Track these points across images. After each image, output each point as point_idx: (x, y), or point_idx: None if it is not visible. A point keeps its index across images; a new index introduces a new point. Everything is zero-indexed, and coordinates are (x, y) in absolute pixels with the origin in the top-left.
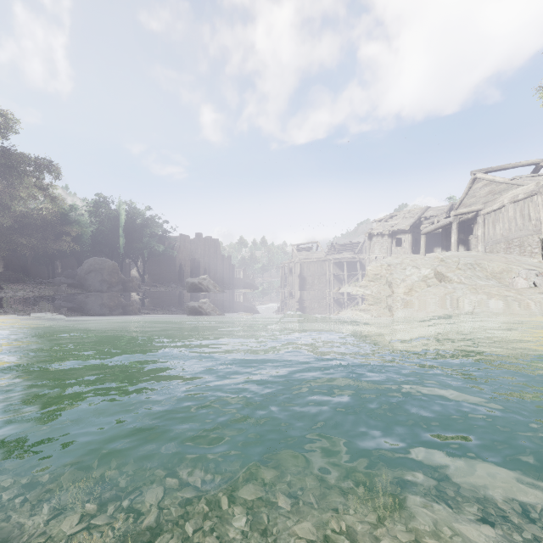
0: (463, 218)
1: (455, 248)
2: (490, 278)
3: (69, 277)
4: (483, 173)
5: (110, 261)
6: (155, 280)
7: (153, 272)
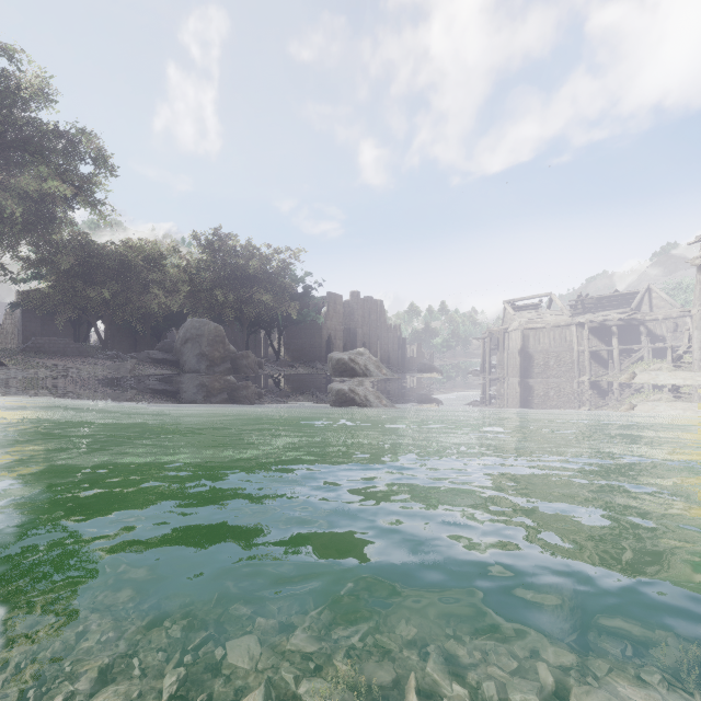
0: None
1: None
2: None
3: (165, 351)
4: None
5: (211, 323)
6: (295, 358)
7: (293, 347)
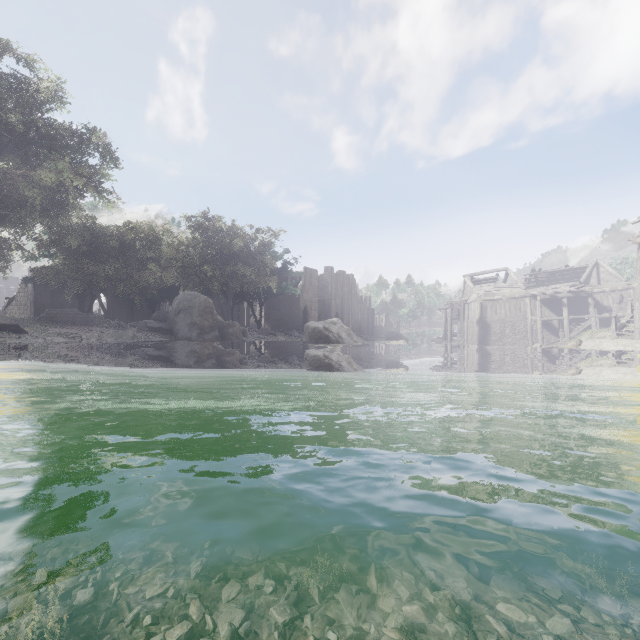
0: None
1: None
2: None
3: (160, 320)
4: None
5: (202, 296)
6: (275, 327)
7: (273, 317)
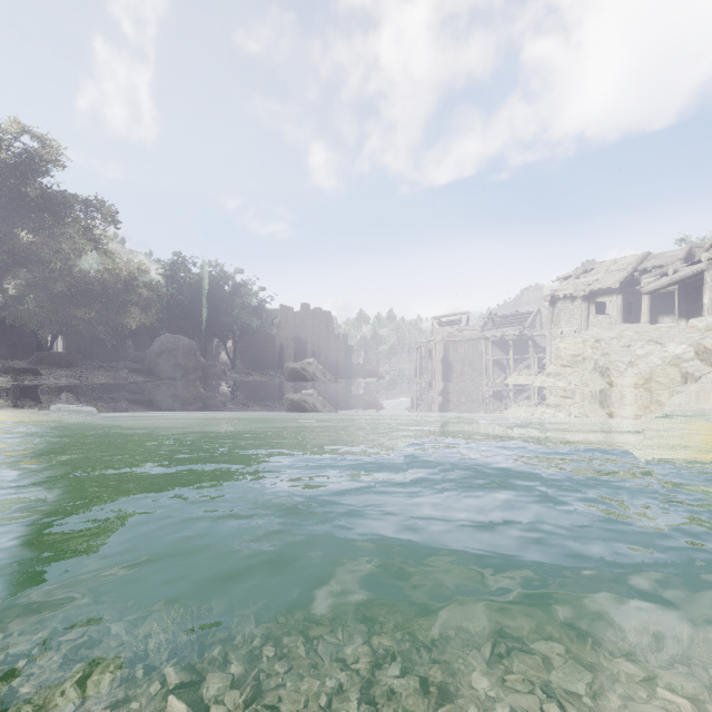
0: None
1: (710, 312)
2: None
3: (138, 361)
4: None
5: (186, 339)
6: (249, 366)
7: (247, 356)
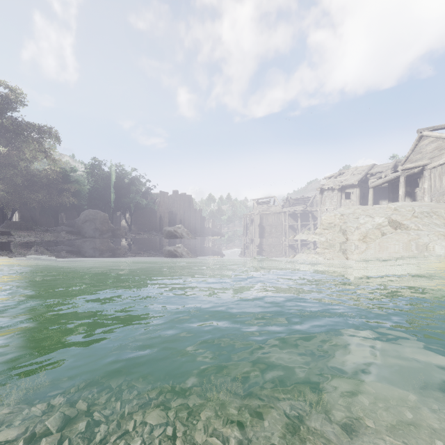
0: (409, 173)
1: (402, 199)
2: None
3: (70, 226)
4: (429, 131)
5: (102, 213)
6: (140, 229)
7: (139, 222)
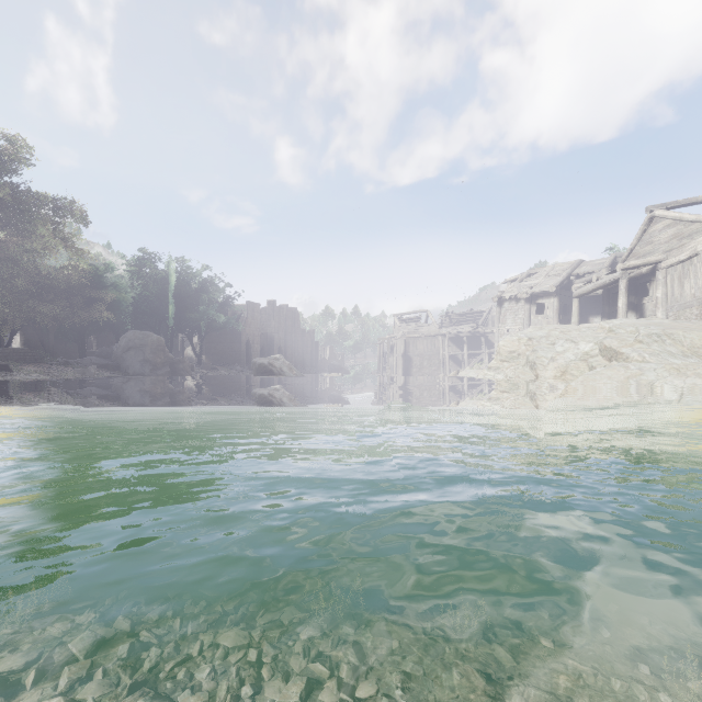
0: (634, 274)
1: (623, 315)
2: (689, 355)
3: (103, 357)
4: (664, 209)
5: (154, 335)
6: (215, 361)
7: (213, 351)
